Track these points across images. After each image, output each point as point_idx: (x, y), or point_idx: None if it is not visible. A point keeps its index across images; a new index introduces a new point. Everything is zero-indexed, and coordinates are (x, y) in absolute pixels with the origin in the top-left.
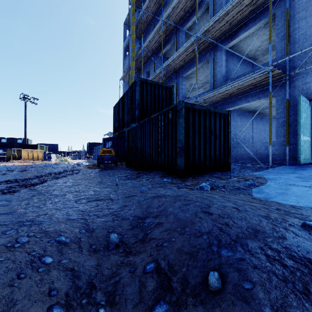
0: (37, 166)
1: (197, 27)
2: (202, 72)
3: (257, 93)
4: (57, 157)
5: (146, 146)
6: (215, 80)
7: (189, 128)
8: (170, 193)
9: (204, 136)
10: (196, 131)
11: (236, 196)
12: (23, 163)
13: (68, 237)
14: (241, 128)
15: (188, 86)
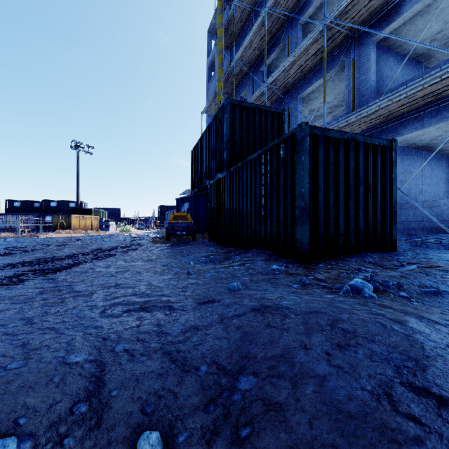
0: (84, 238)
1: (325, 9)
2: (330, 88)
3: (440, 110)
4: (120, 226)
5: (239, 207)
6: (356, 97)
7: (319, 174)
8: (290, 301)
9: (345, 188)
10: (330, 179)
11: (447, 315)
12: (72, 233)
13: (32, 433)
14: (402, 176)
15: (306, 114)
